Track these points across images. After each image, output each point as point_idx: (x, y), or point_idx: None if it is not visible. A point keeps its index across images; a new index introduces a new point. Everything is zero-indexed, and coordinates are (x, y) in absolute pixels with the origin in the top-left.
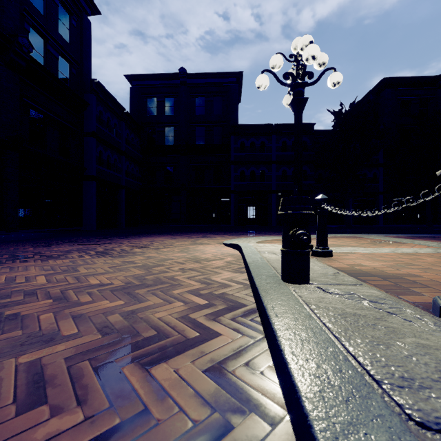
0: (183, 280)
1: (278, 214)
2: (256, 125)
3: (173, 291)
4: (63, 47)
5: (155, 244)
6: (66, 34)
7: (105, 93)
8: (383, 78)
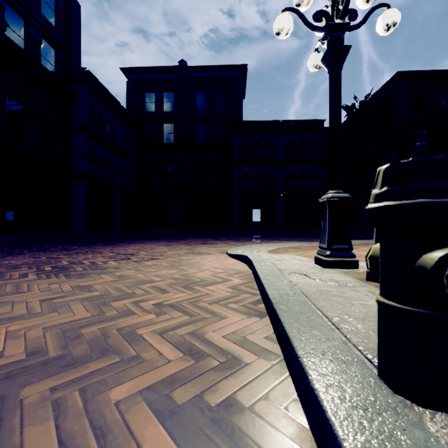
0: (151, 339)
1: (370, 209)
2: (262, 121)
3: (110, 392)
4: (46, 30)
5: (141, 253)
6: (51, 17)
7: (96, 84)
8: (397, 72)
